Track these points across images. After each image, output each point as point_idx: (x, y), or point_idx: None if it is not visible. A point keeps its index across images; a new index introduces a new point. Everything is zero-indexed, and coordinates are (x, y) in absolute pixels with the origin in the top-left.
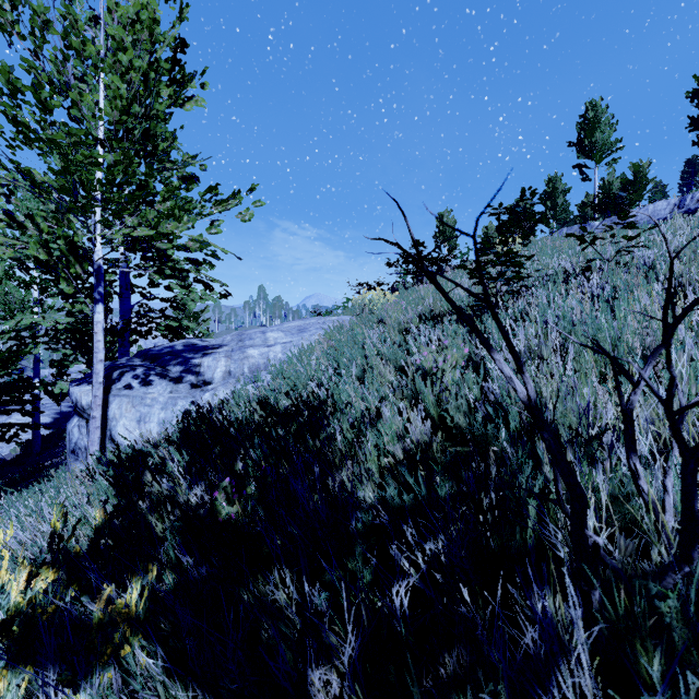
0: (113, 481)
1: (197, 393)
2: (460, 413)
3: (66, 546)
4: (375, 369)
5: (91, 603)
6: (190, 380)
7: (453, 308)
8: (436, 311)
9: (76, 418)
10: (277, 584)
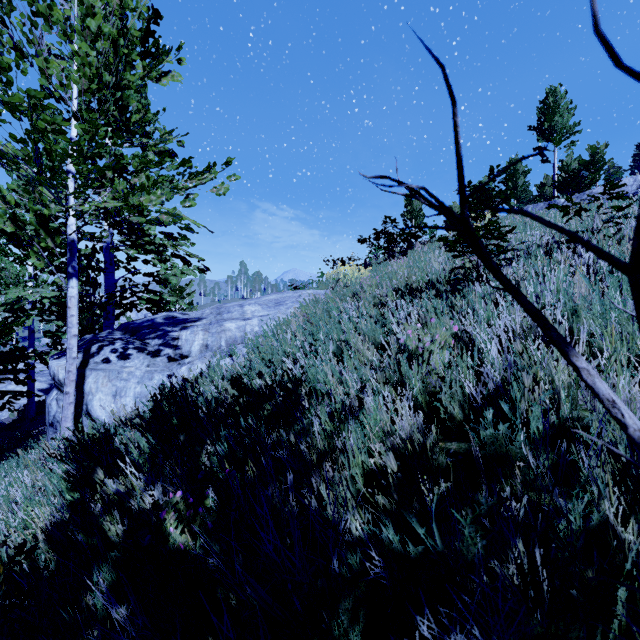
0: (67, 472)
1: (174, 367)
2: (454, 402)
3: None
4: (352, 346)
5: None
6: (168, 353)
7: (502, 283)
8: (413, 285)
9: (55, 391)
10: None
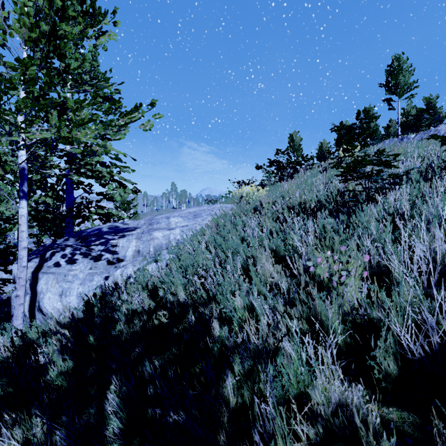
0: None
1: (111, 269)
2: (389, 357)
3: None
4: (258, 262)
5: None
6: (107, 258)
7: None
8: (307, 205)
9: None
10: None
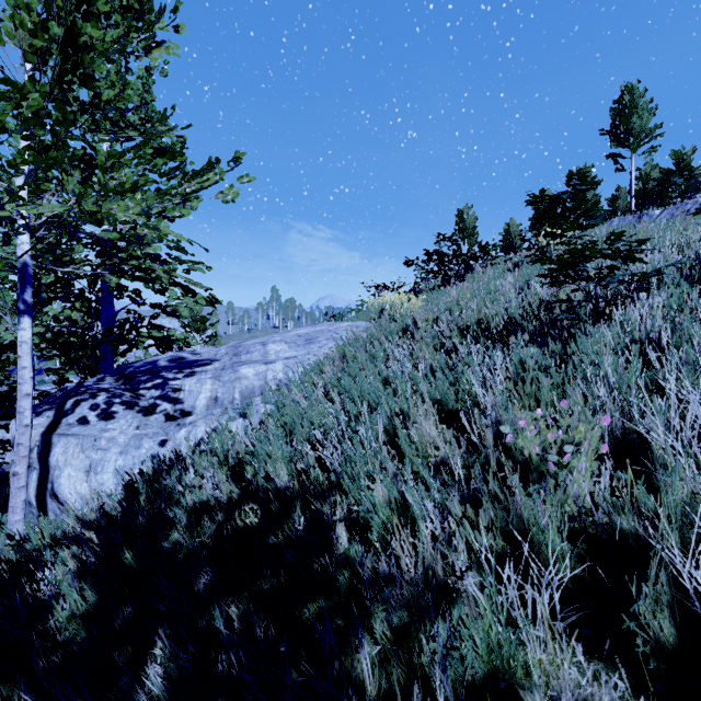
0: None
1: (170, 429)
2: (662, 613)
3: None
4: (411, 421)
5: None
6: (165, 410)
7: None
8: (492, 325)
9: None
10: None
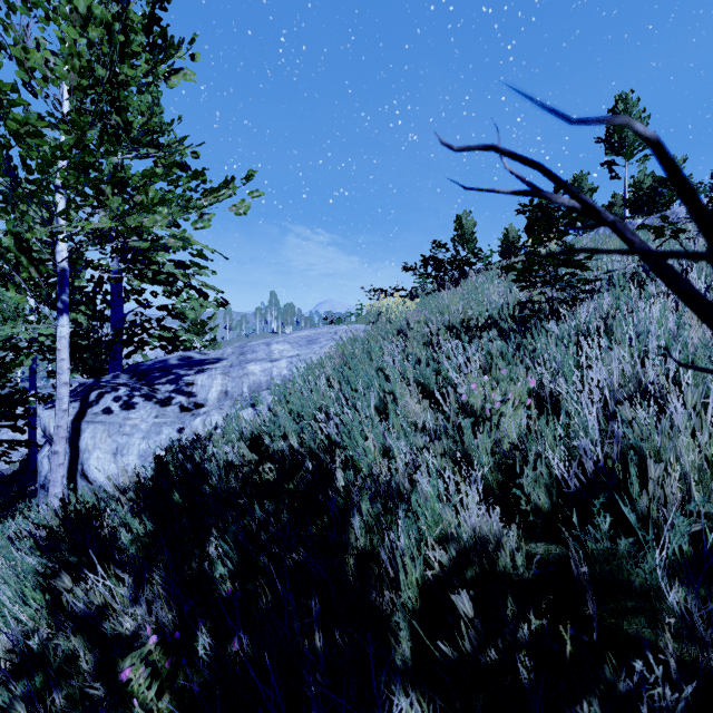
0: (32, 570)
1: (186, 418)
2: (540, 488)
3: None
4: (398, 399)
5: None
6: (180, 402)
7: None
8: (471, 323)
9: (47, 447)
10: None
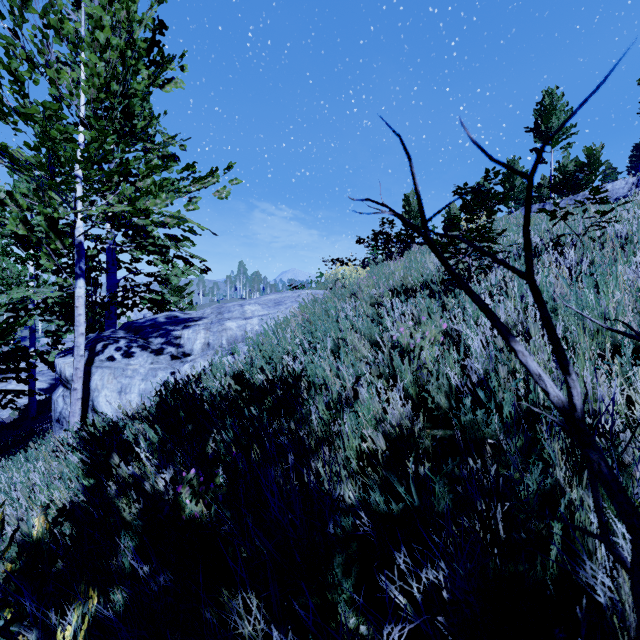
0: (82, 460)
1: (176, 365)
2: (441, 393)
3: (25, 536)
4: (349, 343)
5: (24, 632)
6: (171, 352)
7: (460, 285)
8: (408, 286)
9: (61, 389)
10: (243, 616)
